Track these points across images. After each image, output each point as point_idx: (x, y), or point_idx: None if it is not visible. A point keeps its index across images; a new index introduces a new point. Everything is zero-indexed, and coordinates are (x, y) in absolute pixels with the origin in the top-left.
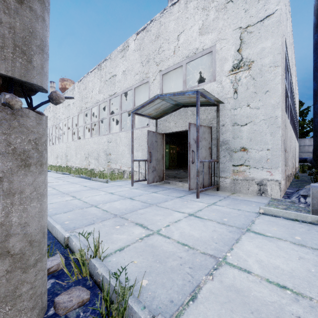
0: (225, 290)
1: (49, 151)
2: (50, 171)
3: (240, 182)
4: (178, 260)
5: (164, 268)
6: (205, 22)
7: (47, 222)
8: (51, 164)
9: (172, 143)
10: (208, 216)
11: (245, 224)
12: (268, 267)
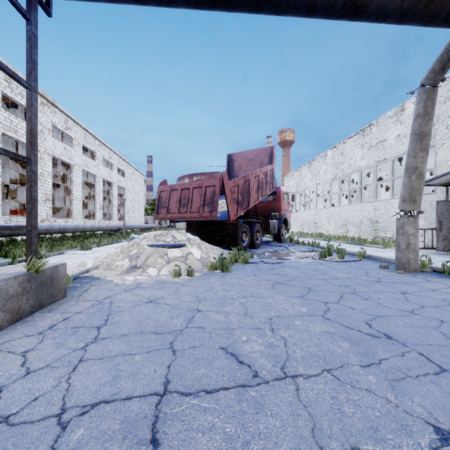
0: None
1: (291, 218)
2: (305, 237)
3: None
4: None
5: None
6: None
7: (384, 258)
8: (295, 231)
9: None
10: None
11: None
12: None
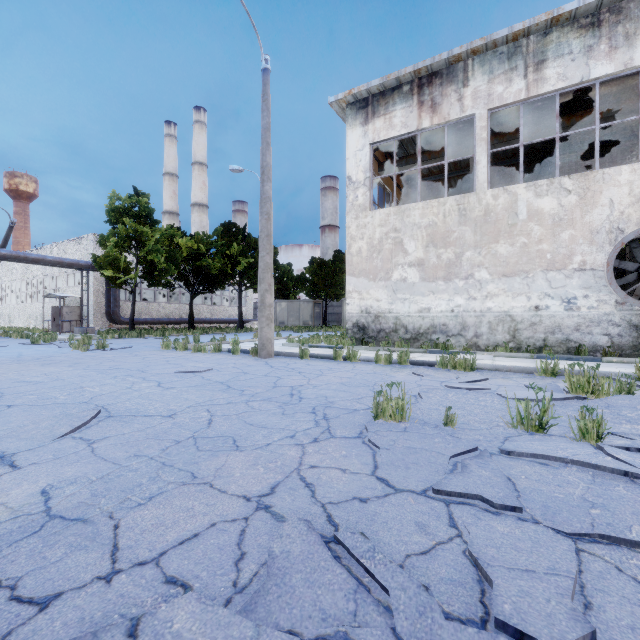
0: None
1: None
2: None
3: None
4: None
5: None
6: (79, 258)
7: None
8: None
9: None
10: None
11: None
12: None
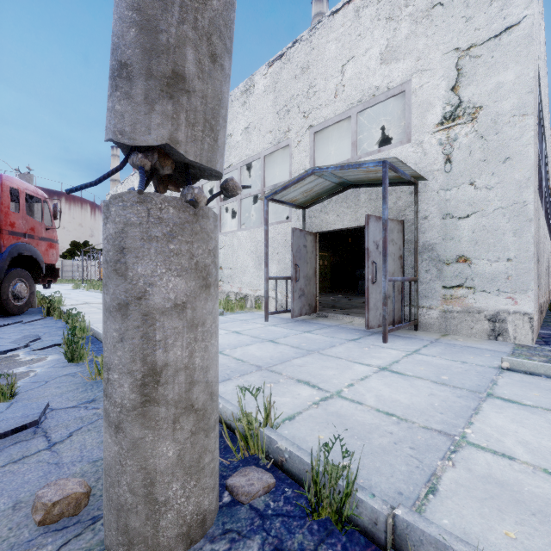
0: (480, 482)
1: None
2: None
3: (457, 316)
4: (388, 436)
5: (369, 447)
6: (393, 41)
7: None
8: None
9: (322, 248)
10: (413, 372)
11: (481, 386)
12: (540, 452)
